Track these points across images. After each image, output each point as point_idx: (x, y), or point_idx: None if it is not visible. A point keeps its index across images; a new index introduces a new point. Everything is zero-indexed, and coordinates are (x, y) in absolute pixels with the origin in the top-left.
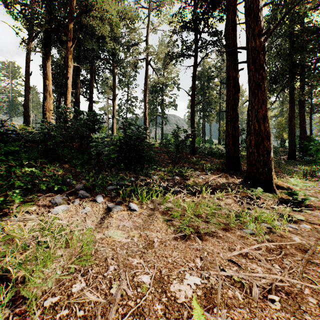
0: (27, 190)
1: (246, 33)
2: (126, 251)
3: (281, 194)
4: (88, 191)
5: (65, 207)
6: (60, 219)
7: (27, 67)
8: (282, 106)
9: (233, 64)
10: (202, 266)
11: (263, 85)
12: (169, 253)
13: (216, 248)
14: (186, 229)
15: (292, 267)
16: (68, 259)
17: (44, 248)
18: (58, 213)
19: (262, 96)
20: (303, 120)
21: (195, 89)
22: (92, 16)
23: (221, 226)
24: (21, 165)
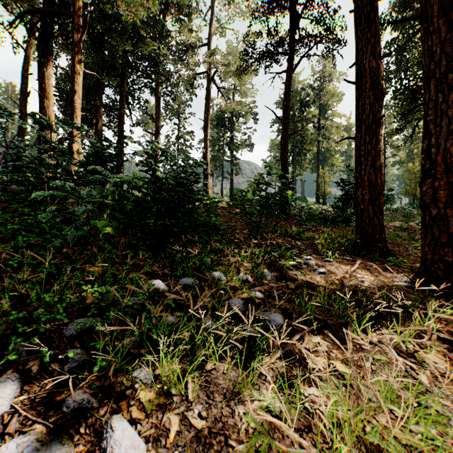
0: None
1: None
2: None
3: None
4: None
5: None
6: None
7: (22, 83)
8: (411, 147)
9: (370, 46)
10: None
11: None
12: None
13: None
14: None
15: None
16: None
17: None
18: None
19: None
20: None
21: (288, 108)
22: None
23: None
24: None
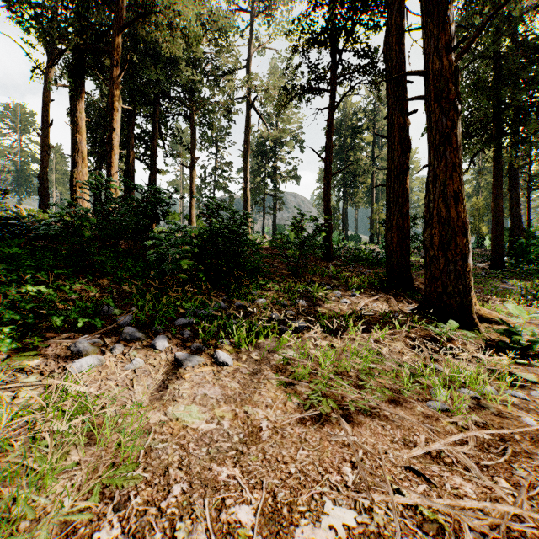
0: (26, 327)
1: (424, 46)
2: (207, 449)
3: (489, 331)
4: (141, 328)
5: (95, 359)
6: (85, 383)
7: (45, 112)
8: (479, 179)
9: (399, 103)
10: (357, 481)
11: (455, 138)
12: (290, 454)
13: (379, 440)
14: (321, 402)
15: (533, 484)
16: (90, 471)
17: (45, 448)
18: (80, 372)
19: (452, 158)
20: (516, 202)
21: (331, 148)
22: (155, 24)
23: (387, 396)
24: (23, 280)
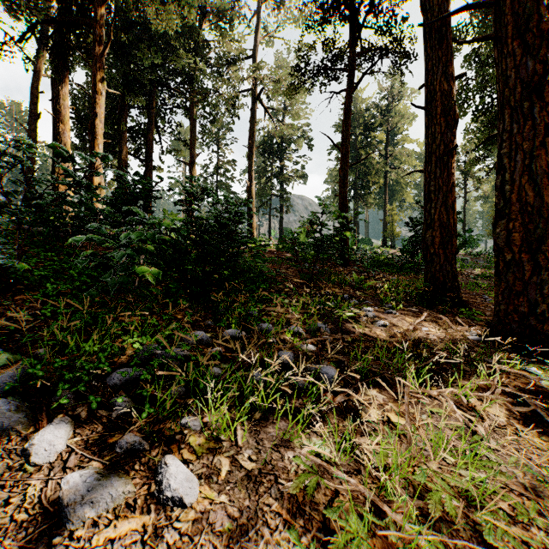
0: None
1: None
2: None
3: None
4: (31, 398)
5: None
6: None
7: (32, 103)
8: None
9: (442, 65)
10: None
11: (547, 88)
12: None
13: None
14: None
15: None
16: None
17: None
18: None
19: (543, 117)
20: None
21: (348, 134)
22: None
23: None
24: None
